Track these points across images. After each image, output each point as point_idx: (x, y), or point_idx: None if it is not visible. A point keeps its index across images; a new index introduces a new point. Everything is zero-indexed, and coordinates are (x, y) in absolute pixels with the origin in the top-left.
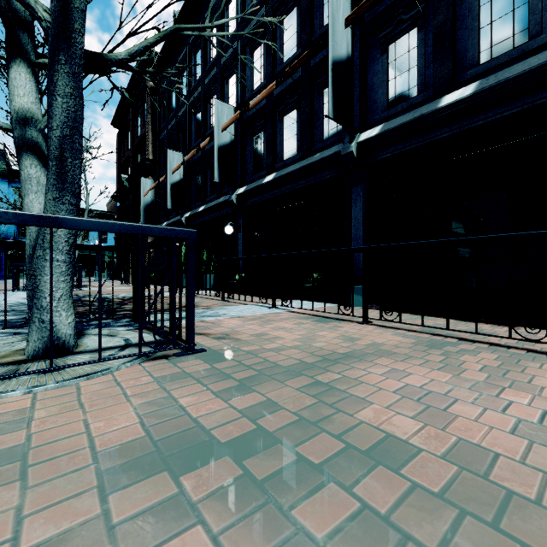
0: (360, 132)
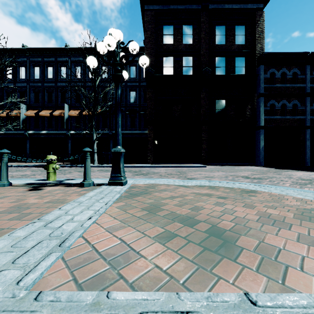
0: (29, 130)
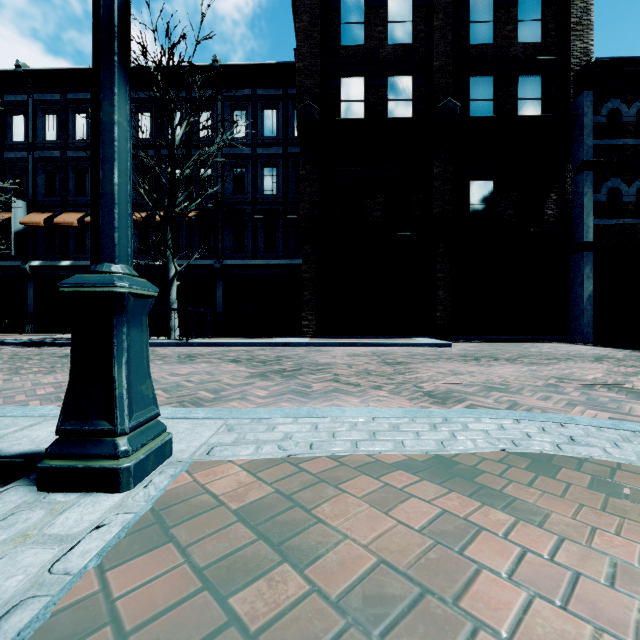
0: (32, 260)
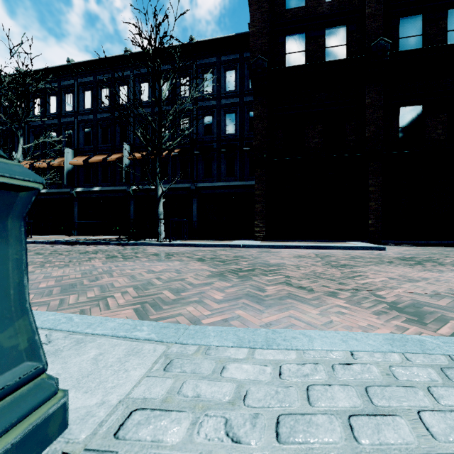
0: (77, 187)
